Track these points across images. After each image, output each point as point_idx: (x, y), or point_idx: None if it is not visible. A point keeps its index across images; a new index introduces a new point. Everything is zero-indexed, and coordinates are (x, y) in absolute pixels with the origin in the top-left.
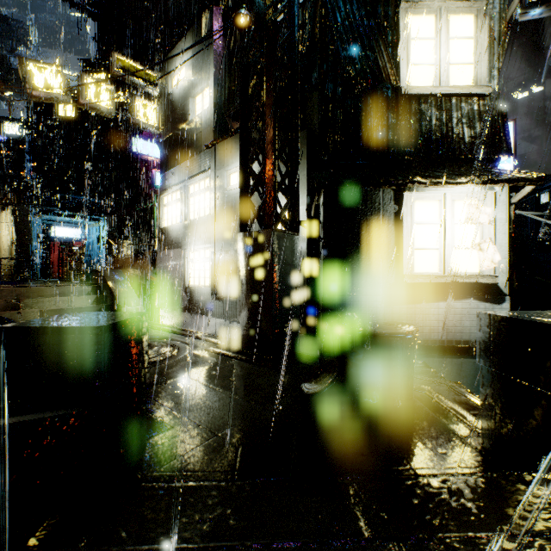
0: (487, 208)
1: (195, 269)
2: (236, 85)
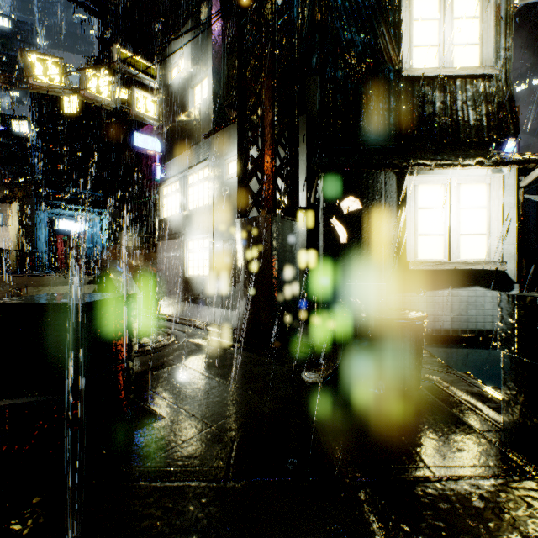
0: (495, 192)
1: (193, 258)
2: (234, 74)
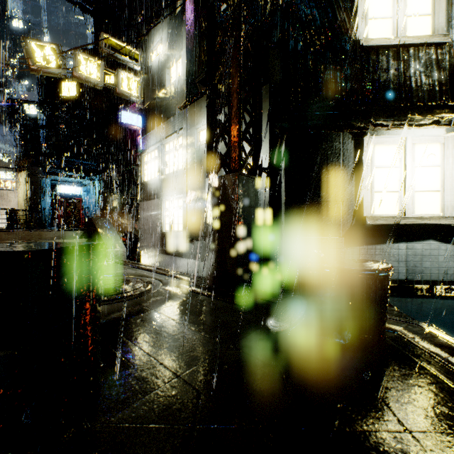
0: (449, 151)
1: (170, 216)
2: (205, 53)
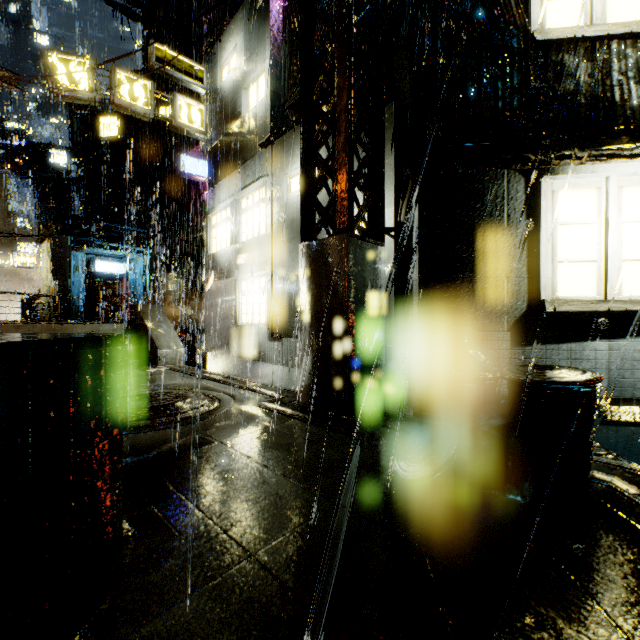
0: None
1: (247, 303)
2: (298, 65)
